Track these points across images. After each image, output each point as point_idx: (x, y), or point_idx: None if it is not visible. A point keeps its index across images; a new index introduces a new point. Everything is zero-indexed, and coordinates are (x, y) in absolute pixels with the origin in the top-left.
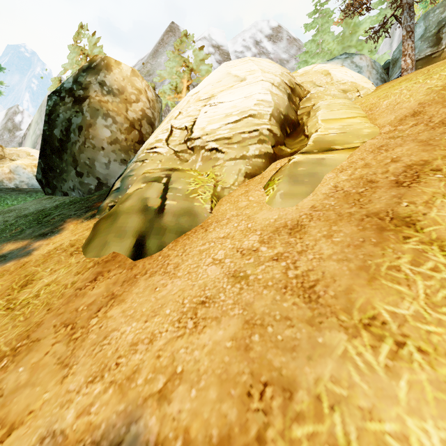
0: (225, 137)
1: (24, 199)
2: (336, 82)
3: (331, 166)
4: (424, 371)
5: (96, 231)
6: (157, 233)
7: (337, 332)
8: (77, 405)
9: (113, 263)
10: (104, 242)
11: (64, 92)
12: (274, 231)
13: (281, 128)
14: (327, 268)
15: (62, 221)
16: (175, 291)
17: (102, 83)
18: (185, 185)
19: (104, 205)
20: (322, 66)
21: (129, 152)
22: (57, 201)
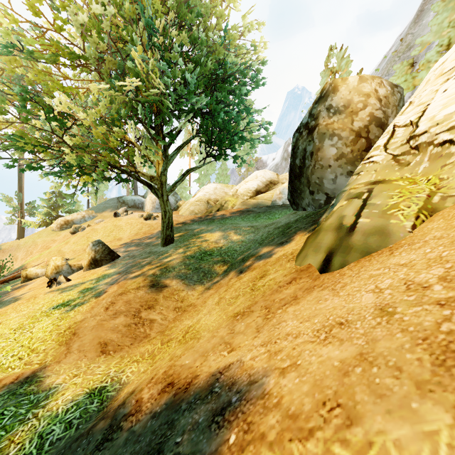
0: None
1: (285, 213)
2: None
3: None
4: None
5: (305, 244)
6: (343, 251)
7: (442, 411)
8: (252, 354)
9: (305, 273)
10: (305, 254)
11: (302, 127)
12: None
13: None
14: None
15: (294, 233)
16: (329, 307)
17: (329, 107)
18: (384, 200)
19: (321, 220)
20: None
21: (356, 162)
22: (298, 216)
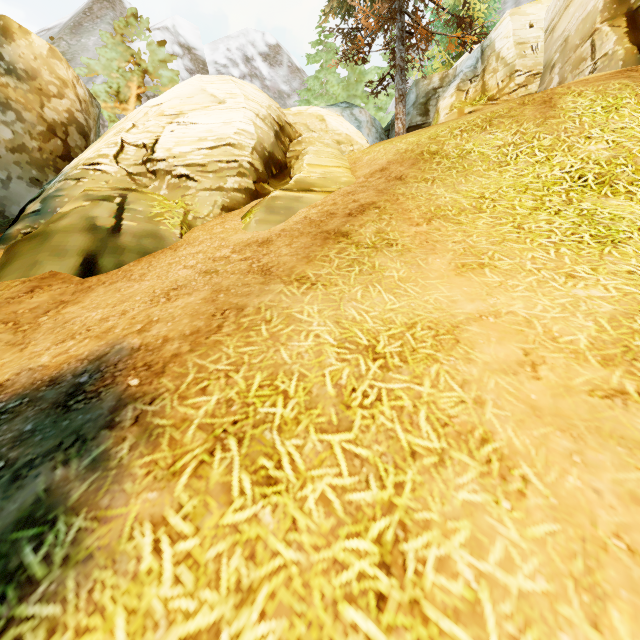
0: (198, 164)
1: None
2: (331, 131)
3: (307, 203)
4: (321, 291)
5: (13, 254)
6: (113, 252)
7: (279, 285)
8: (51, 354)
9: (54, 280)
10: (32, 262)
11: None
12: (246, 245)
13: (266, 166)
14: (283, 260)
15: None
16: (145, 288)
17: None
18: (147, 208)
19: (12, 233)
20: (317, 110)
21: (46, 169)
22: None
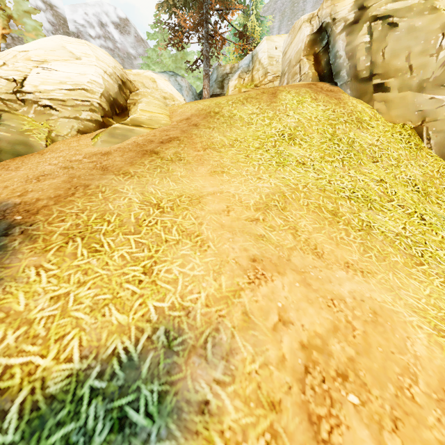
0: (59, 99)
1: None
2: (160, 89)
3: (137, 134)
4: (136, 180)
5: None
6: None
7: (112, 175)
8: None
9: None
10: None
11: None
12: (94, 154)
13: (111, 107)
14: (116, 163)
15: None
16: (20, 174)
17: None
18: (18, 125)
19: None
20: (151, 74)
21: None
22: None
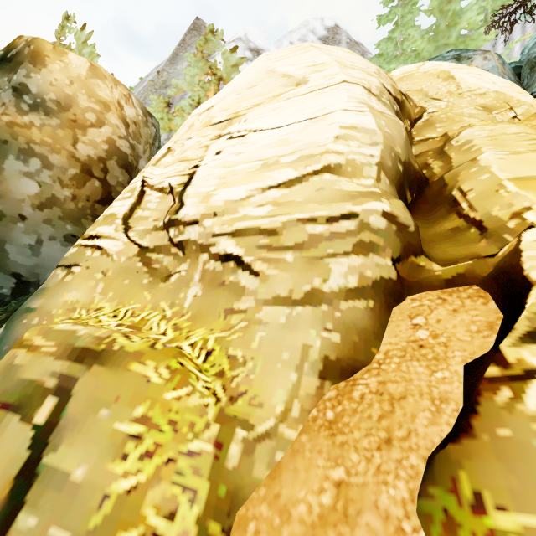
0: (261, 228)
1: None
2: (467, 92)
3: None
4: None
5: None
6: None
7: None
8: None
9: None
10: None
11: None
12: None
13: (399, 195)
14: None
15: None
16: None
17: (20, 88)
18: (100, 461)
19: None
20: (435, 64)
21: (83, 220)
22: None
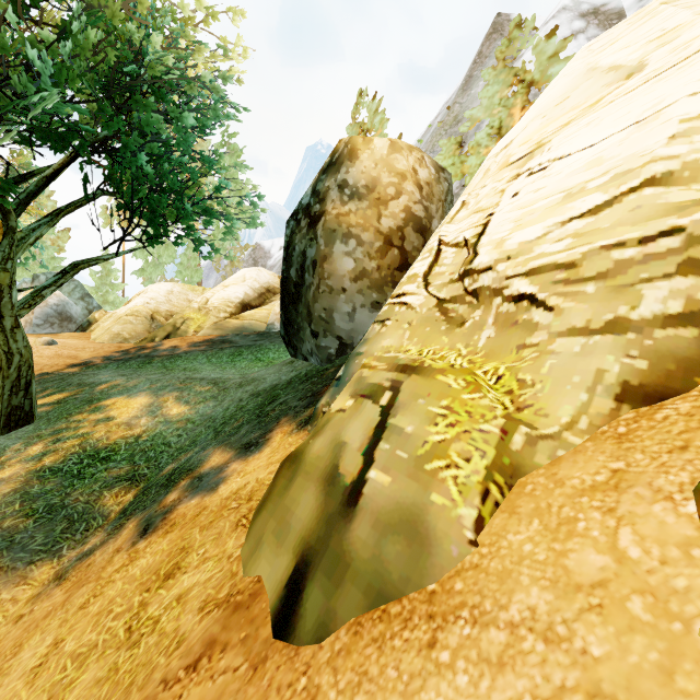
0: (557, 263)
1: (285, 350)
2: None
3: None
4: None
5: (273, 486)
6: (328, 569)
7: None
8: None
9: (242, 622)
10: (260, 535)
11: (301, 212)
12: None
13: None
14: None
15: (277, 420)
16: None
17: (343, 184)
18: (421, 424)
19: (318, 408)
20: None
21: (385, 288)
22: (294, 371)
